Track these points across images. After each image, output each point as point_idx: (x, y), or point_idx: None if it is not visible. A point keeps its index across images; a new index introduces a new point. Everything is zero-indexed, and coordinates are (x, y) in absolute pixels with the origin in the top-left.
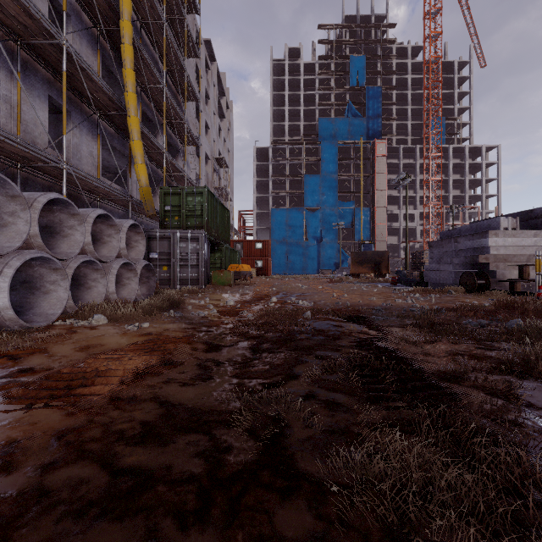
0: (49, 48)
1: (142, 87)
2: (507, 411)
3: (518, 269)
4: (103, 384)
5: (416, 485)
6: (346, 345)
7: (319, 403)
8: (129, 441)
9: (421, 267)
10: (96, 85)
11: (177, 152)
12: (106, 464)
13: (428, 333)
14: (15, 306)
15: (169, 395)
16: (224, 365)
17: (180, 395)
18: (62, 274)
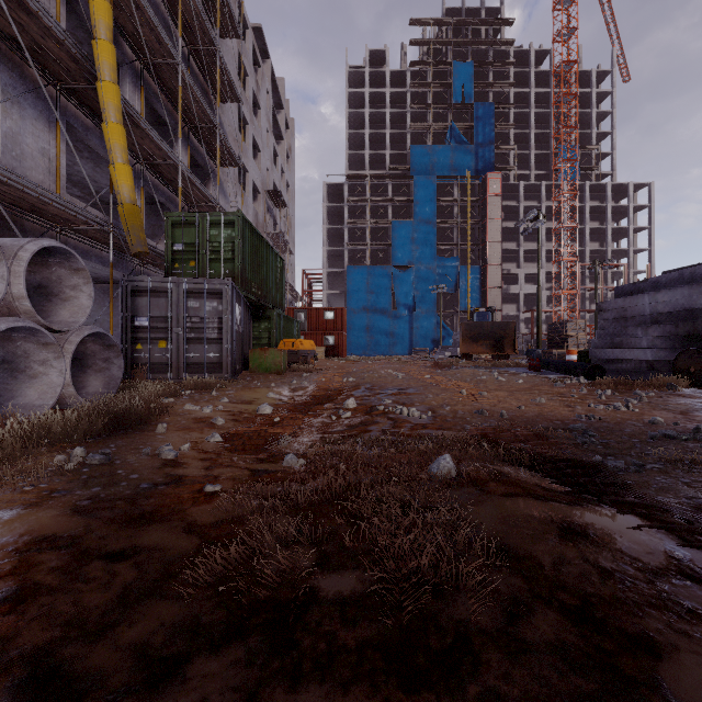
0: None
1: (145, 63)
2: None
3: None
4: None
5: None
6: None
7: None
8: None
9: (563, 344)
10: (39, 24)
11: (208, 175)
12: None
13: None
14: None
15: None
16: None
17: None
18: None
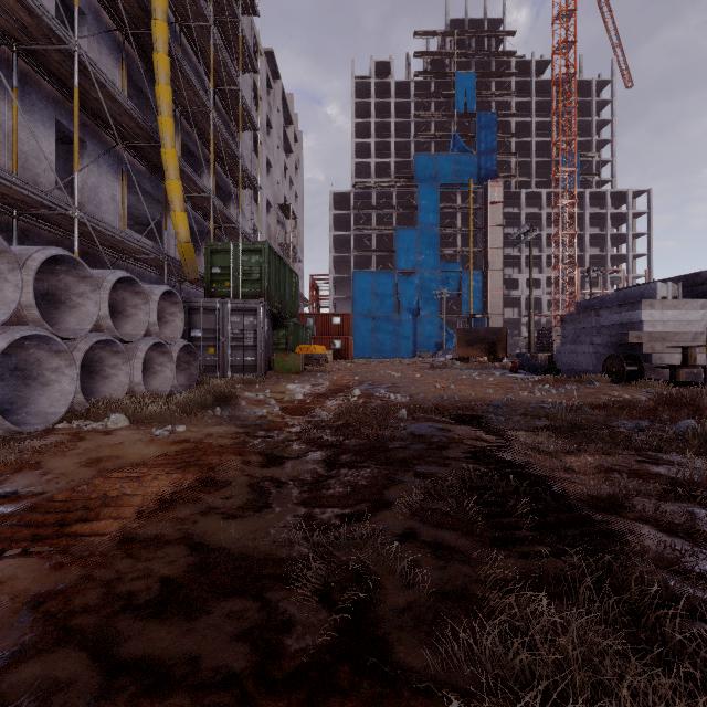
0: (56, 56)
1: (182, 111)
2: (697, 559)
3: (681, 352)
4: (112, 518)
5: (583, 697)
6: (457, 458)
7: (423, 547)
8: (139, 612)
9: (549, 348)
10: (119, 107)
11: (229, 196)
12: (99, 653)
13: (568, 439)
14: (3, 402)
15: (207, 533)
16: (288, 486)
17: (223, 533)
18: (67, 359)
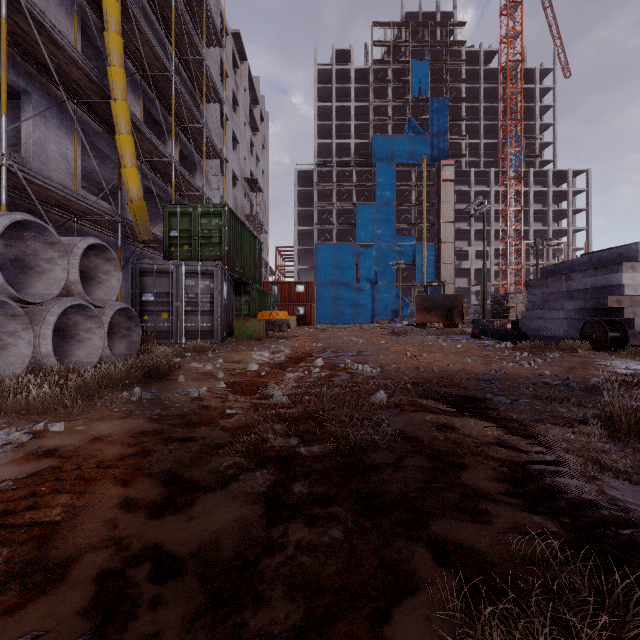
0: None
1: (144, 75)
2: None
3: None
4: None
5: None
6: (492, 494)
7: None
8: None
9: (505, 314)
10: (64, 54)
11: (195, 167)
12: None
13: (634, 443)
14: None
15: None
16: (180, 578)
17: None
18: None
